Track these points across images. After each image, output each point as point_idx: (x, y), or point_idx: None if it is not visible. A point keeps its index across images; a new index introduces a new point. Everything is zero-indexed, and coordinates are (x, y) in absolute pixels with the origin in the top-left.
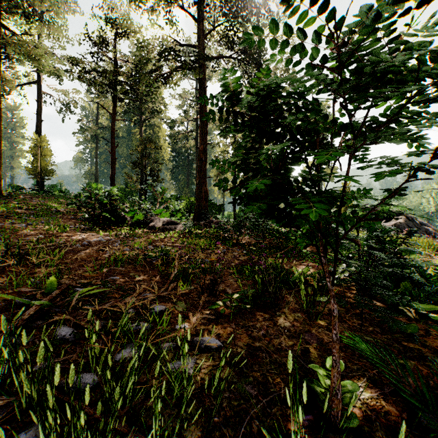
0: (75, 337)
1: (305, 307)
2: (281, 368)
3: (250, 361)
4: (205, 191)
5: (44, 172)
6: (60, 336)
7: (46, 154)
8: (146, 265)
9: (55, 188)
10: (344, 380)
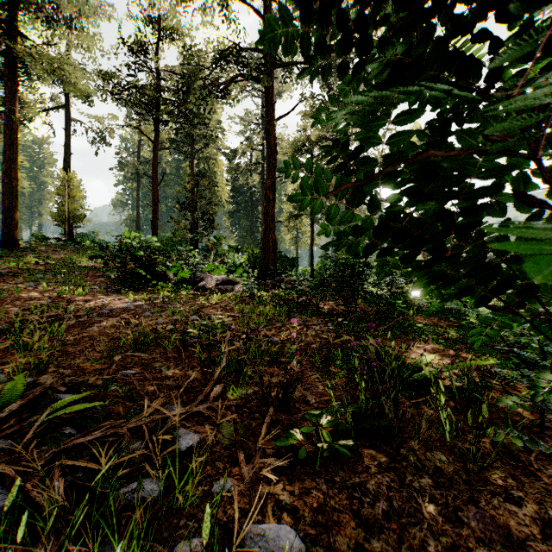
0: (0, 526)
1: (449, 438)
2: None
3: None
4: (273, 240)
5: (73, 217)
6: None
7: (75, 195)
8: (181, 349)
9: (85, 238)
10: None
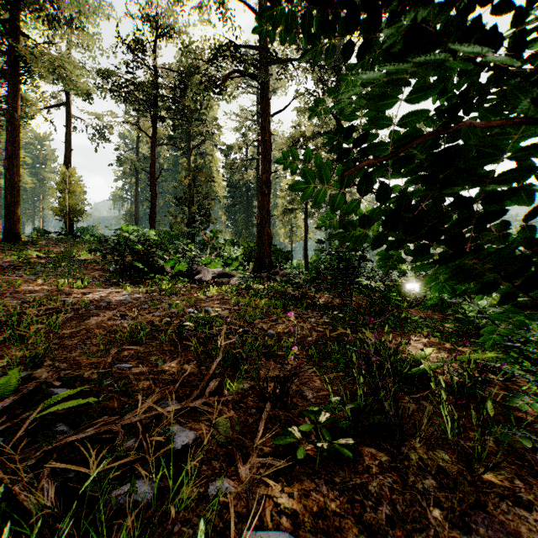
0: None
1: (451, 436)
2: None
3: None
4: (269, 234)
5: (73, 212)
6: None
7: (76, 190)
8: (177, 342)
9: (85, 232)
10: None
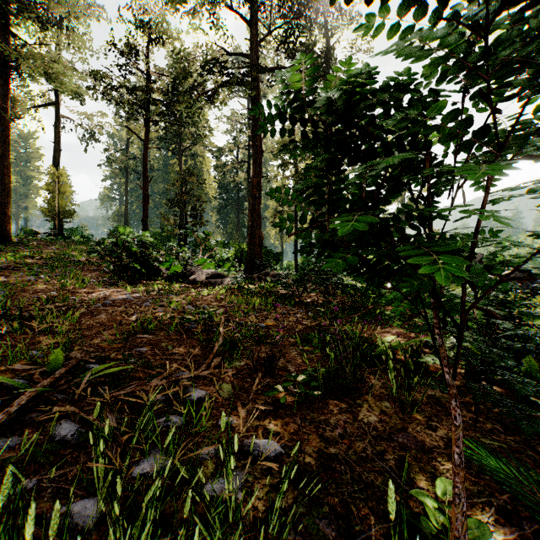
0: (79, 439)
1: (395, 393)
2: (368, 490)
3: (323, 477)
4: (259, 236)
5: (63, 213)
6: (59, 437)
7: (65, 191)
8: (182, 332)
9: (75, 233)
10: (467, 518)
